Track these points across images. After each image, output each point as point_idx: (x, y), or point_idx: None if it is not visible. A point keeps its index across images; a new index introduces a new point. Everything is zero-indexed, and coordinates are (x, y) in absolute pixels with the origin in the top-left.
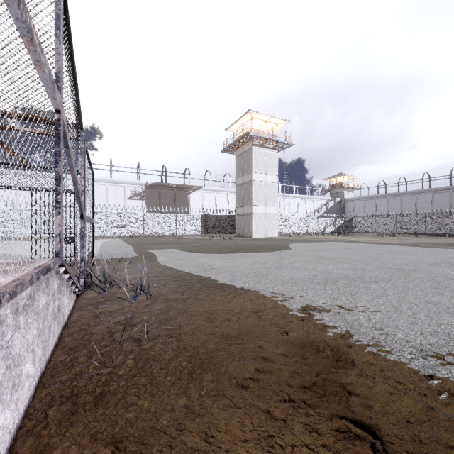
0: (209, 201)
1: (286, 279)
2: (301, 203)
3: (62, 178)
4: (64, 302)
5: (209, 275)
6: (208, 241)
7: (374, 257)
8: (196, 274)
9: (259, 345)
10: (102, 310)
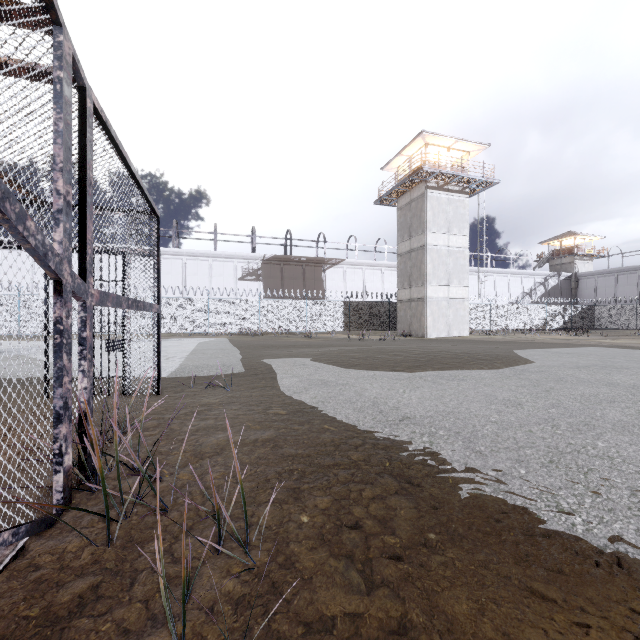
0: (354, 280)
1: None
2: (500, 281)
3: None
4: None
5: (409, 447)
6: (358, 343)
7: None
8: (370, 437)
9: None
10: None
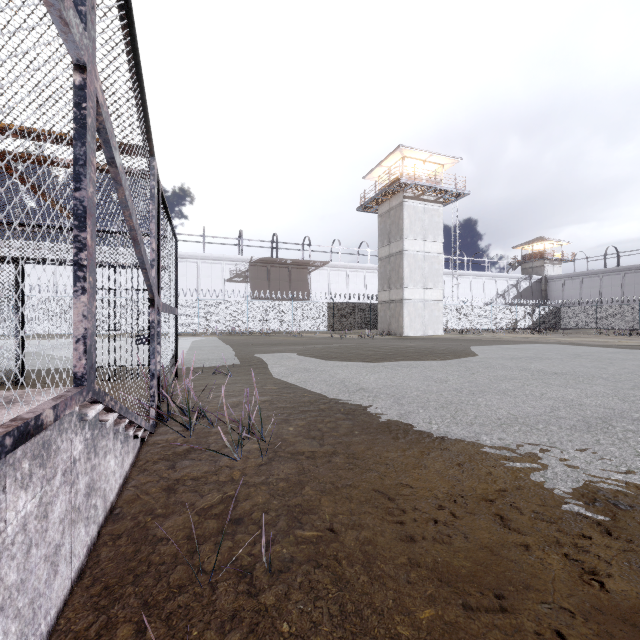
0: (338, 282)
1: (502, 415)
2: (476, 284)
3: (93, 216)
4: (109, 467)
5: (359, 402)
6: (340, 341)
7: (639, 373)
8: (335, 399)
9: (546, 621)
10: (181, 474)
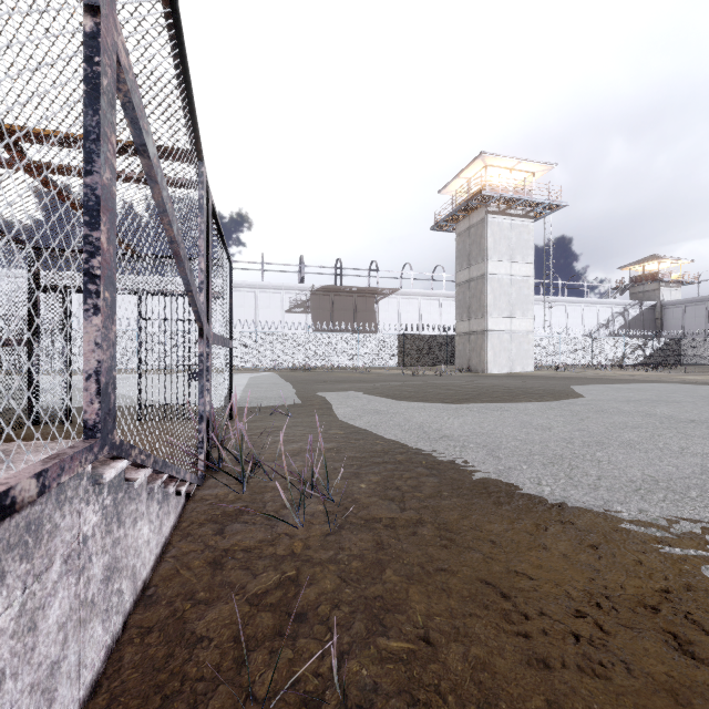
0: (409, 312)
1: (635, 476)
2: (572, 312)
3: (112, 212)
4: (140, 536)
5: (443, 453)
6: (412, 378)
7: None
8: (413, 448)
9: None
10: (231, 542)
